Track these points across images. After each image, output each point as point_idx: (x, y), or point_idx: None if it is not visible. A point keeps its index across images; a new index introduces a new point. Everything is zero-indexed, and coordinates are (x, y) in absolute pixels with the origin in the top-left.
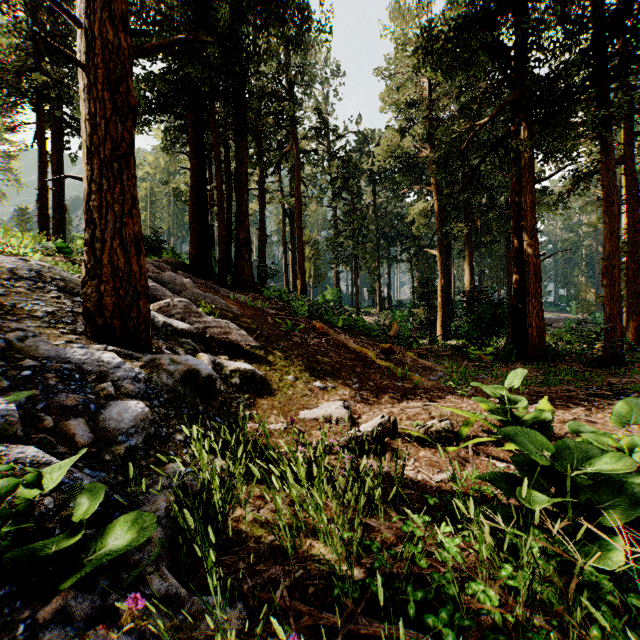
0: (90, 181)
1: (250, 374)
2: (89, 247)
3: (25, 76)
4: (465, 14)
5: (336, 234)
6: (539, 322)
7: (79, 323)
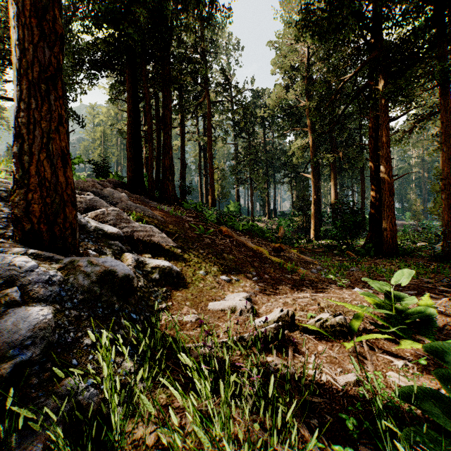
0: (19, 100)
1: (168, 270)
2: (18, 159)
3: (4, 42)
4: None
5: (237, 163)
6: (392, 227)
7: (12, 228)
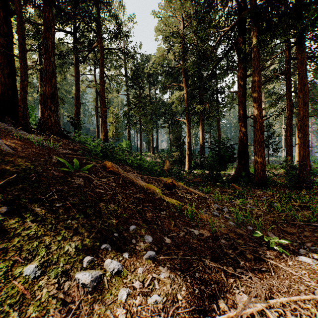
0: None
1: None
2: None
3: None
4: None
5: (128, 109)
6: (262, 160)
7: None
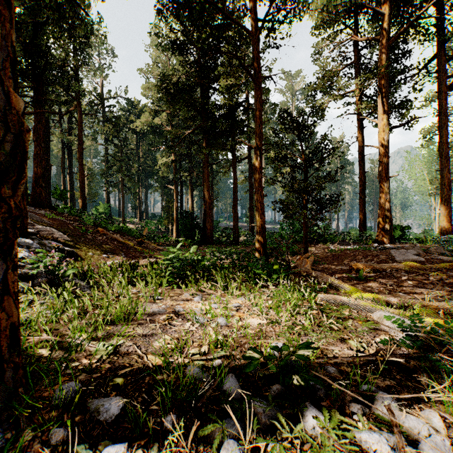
0: None
1: (71, 252)
2: None
3: None
4: (178, 85)
5: (107, 167)
6: (211, 228)
7: None
